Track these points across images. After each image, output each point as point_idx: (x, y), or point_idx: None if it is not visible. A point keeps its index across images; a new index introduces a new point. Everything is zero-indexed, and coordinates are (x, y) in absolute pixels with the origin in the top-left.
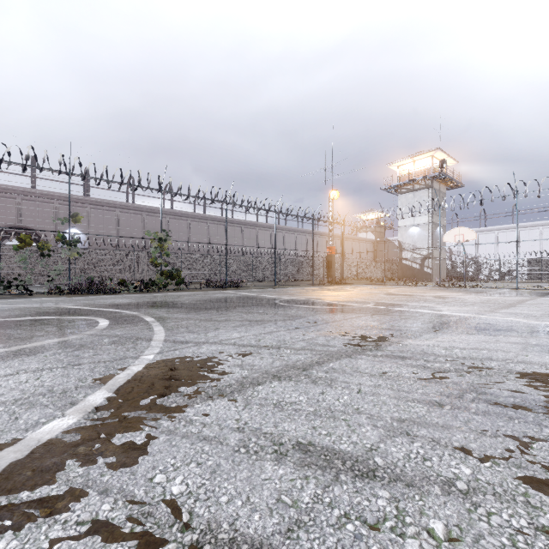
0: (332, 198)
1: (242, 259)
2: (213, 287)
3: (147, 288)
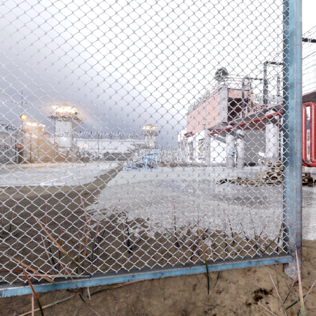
0: (22, 118)
1: None
2: None
3: None
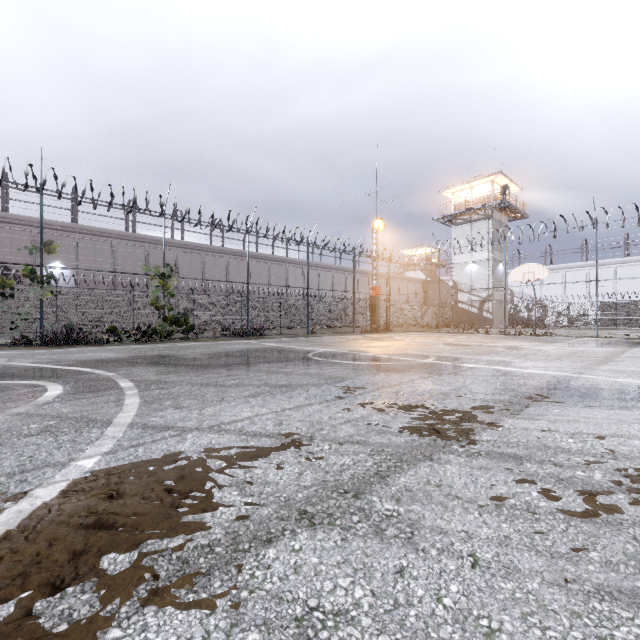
0: (376, 229)
1: (268, 301)
2: (230, 336)
3: (145, 338)
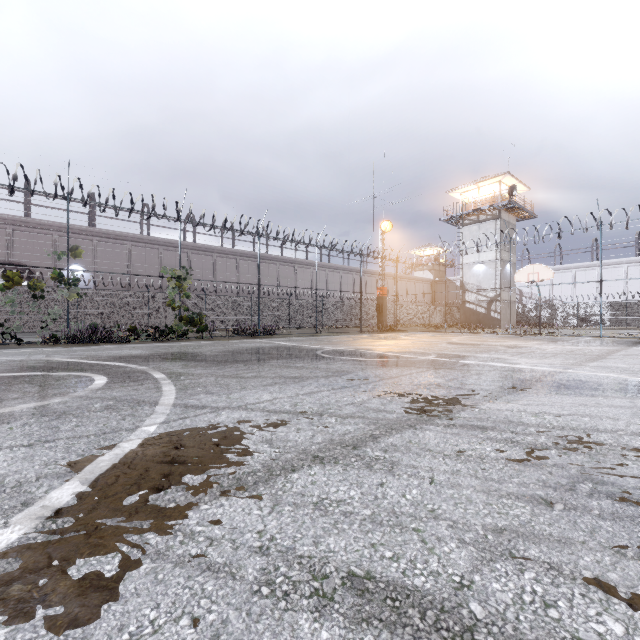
0: (383, 230)
1: (277, 302)
2: (242, 335)
3: (163, 336)
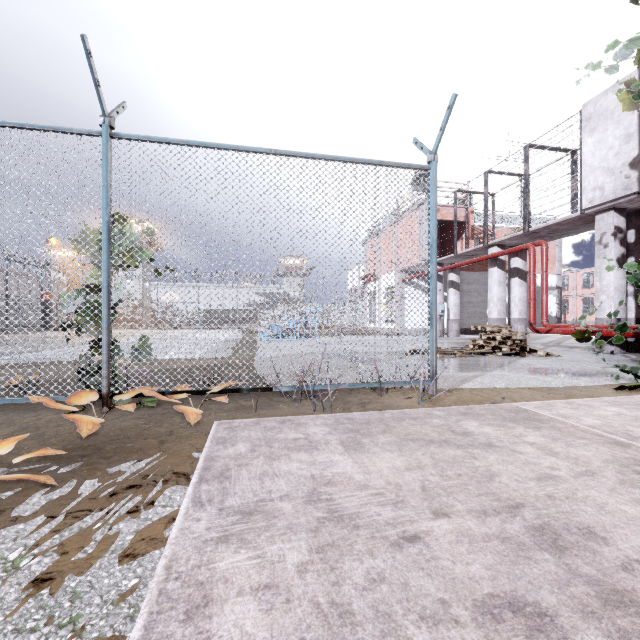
0: (50, 244)
1: None
2: None
3: None
